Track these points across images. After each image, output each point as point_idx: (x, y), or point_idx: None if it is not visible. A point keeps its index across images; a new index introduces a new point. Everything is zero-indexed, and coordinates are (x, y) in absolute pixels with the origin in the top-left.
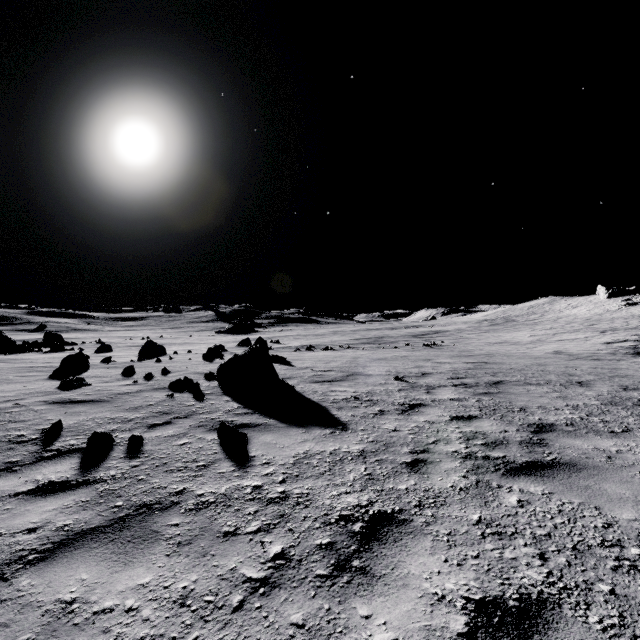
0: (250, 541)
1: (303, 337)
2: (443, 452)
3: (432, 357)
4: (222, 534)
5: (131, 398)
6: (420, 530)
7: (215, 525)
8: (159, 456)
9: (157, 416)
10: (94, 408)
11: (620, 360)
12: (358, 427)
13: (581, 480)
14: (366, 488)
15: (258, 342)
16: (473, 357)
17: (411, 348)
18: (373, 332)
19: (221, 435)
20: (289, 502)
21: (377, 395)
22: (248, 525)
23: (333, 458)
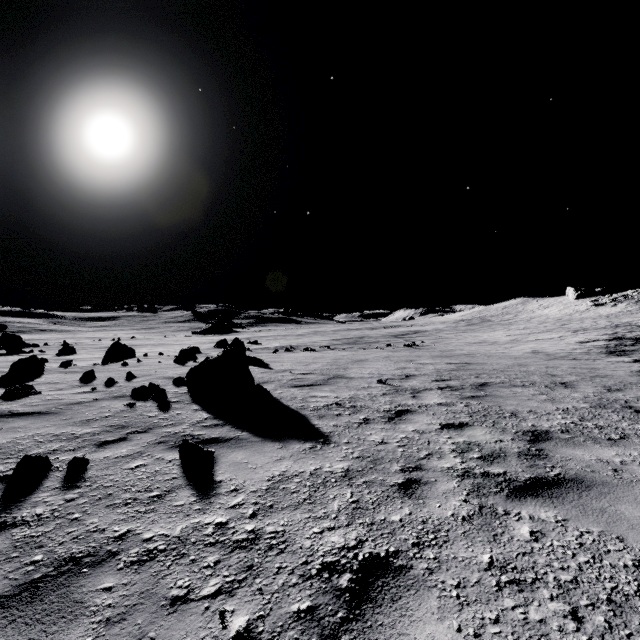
0: (205, 611)
1: (283, 337)
2: (438, 469)
3: (414, 358)
4: (169, 601)
5: (84, 409)
6: (422, 581)
7: (161, 587)
8: (104, 484)
9: (111, 431)
10: (37, 422)
11: (596, 359)
12: (341, 440)
13: (593, 501)
14: (353, 521)
15: (234, 343)
16: (455, 357)
17: (392, 348)
18: (353, 332)
19: (183, 454)
20: (260, 546)
21: (361, 401)
22: (205, 585)
23: (314, 481)
